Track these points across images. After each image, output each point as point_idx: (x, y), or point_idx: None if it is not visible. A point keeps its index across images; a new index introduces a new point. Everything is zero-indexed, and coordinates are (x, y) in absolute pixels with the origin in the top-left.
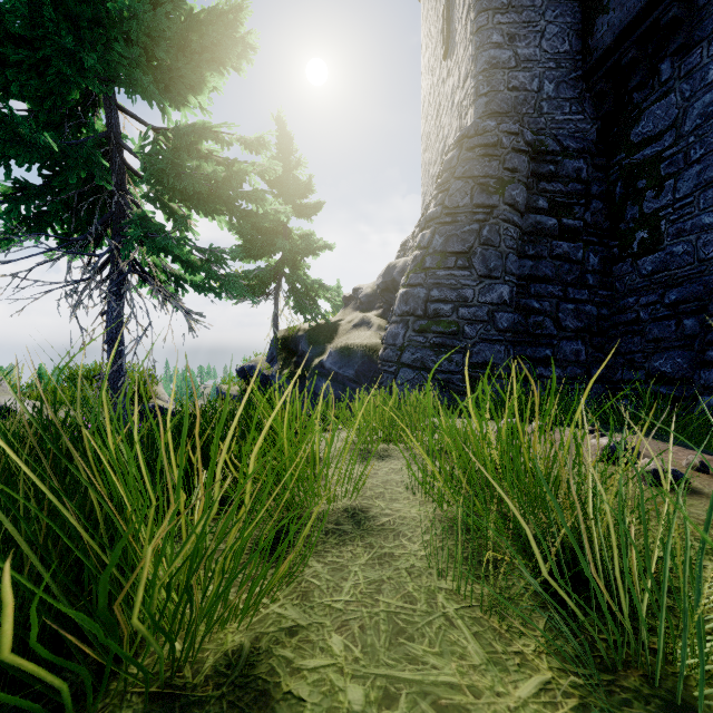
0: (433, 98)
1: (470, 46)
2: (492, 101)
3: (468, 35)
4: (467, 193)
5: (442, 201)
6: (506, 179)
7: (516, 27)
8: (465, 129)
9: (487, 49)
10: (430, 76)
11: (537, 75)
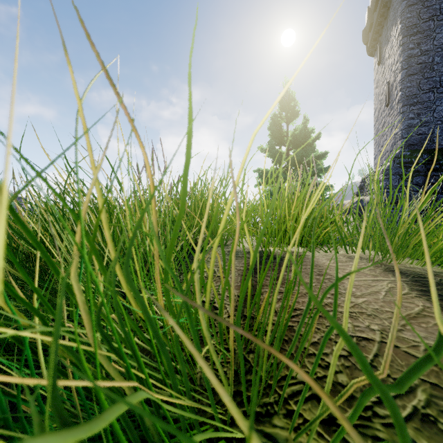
0: (381, 116)
1: (399, 117)
2: (409, 140)
3: (398, 111)
4: (396, 181)
5: (386, 182)
6: (414, 175)
7: (420, 110)
8: (396, 154)
9: (406, 120)
10: (379, 103)
11: (431, 127)
